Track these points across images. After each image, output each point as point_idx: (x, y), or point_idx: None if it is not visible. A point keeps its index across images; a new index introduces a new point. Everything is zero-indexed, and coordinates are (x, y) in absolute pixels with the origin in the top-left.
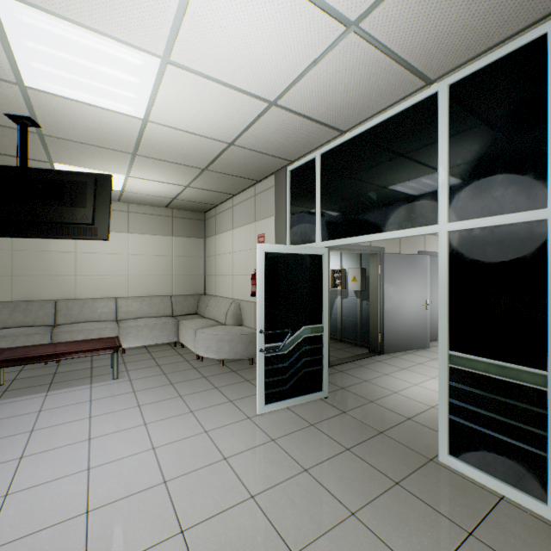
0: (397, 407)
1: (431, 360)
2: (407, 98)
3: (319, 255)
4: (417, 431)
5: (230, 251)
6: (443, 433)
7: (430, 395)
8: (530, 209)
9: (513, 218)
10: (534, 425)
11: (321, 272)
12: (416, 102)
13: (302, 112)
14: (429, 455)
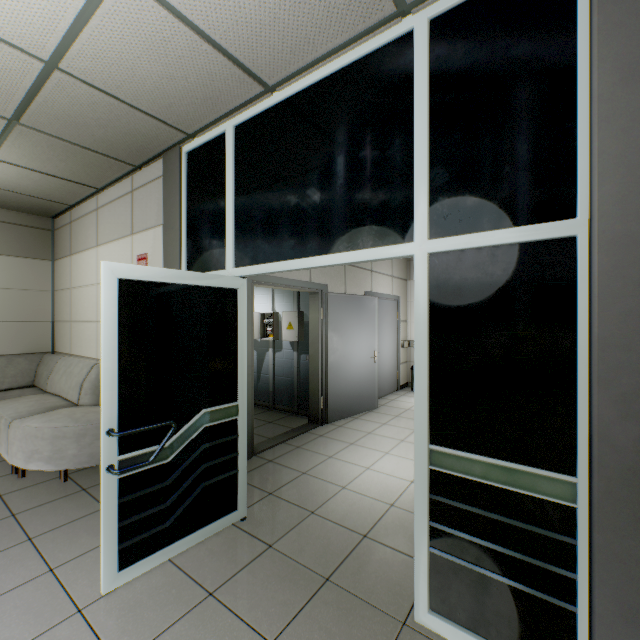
0: (348, 516)
1: (382, 425)
2: (367, 37)
3: (232, 289)
4: (379, 561)
5: (93, 282)
6: (422, 577)
7: (386, 484)
8: (551, 220)
9: (527, 233)
10: (556, 562)
11: (235, 317)
12: (380, 47)
13: (189, 14)
14: (400, 614)
